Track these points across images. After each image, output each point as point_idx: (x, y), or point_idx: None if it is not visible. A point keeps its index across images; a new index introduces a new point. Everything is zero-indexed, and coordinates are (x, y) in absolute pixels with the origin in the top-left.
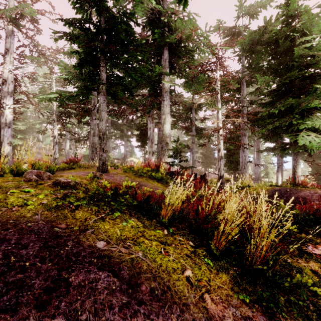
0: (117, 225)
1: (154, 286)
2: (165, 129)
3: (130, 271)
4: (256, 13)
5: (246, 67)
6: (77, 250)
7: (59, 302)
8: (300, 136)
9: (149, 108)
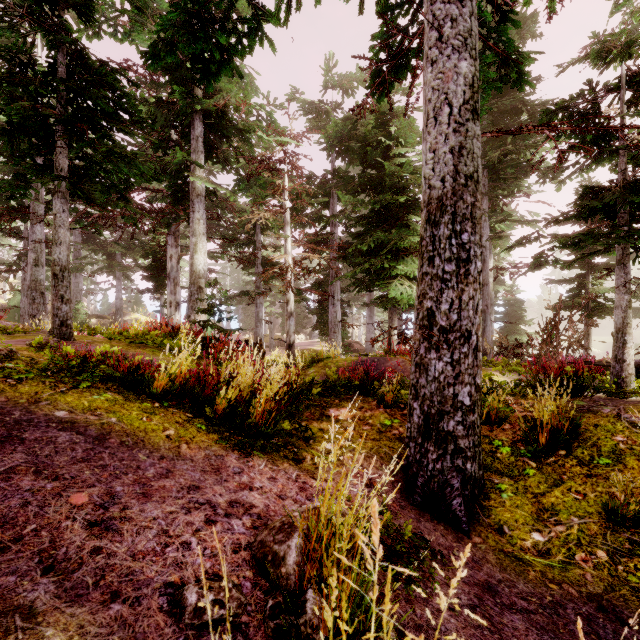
0: (85, 397)
1: (126, 440)
2: (197, 263)
3: (99, 431)
4: (352, 89)
5: (331, 173)
6: (29, 417)
7: (15, 447)
8: (393, 285)
9: (169, 217)
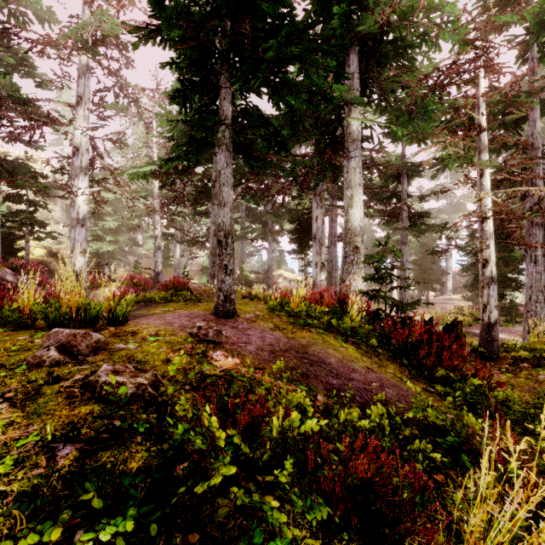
0: None
1: None
2: (353, 219)
3: None
4: None
5: None
6: None
7: None
8: None
9: (316, 178)
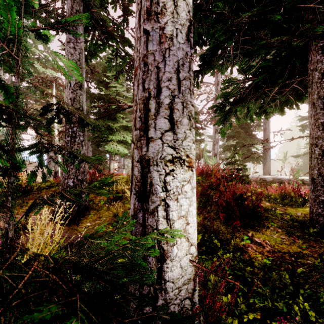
0: None
1: None
2: None
3: None
4: None
5: None
6: None
7: None
8: (109, 144)
9: None
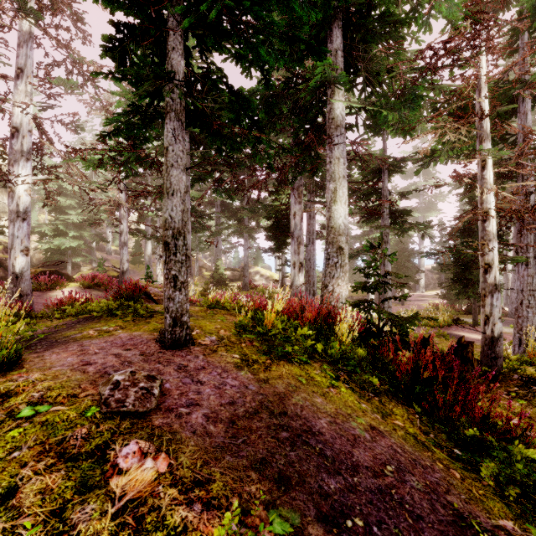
0: None
1: None
2: (336, 215)
3: None
4: None
5: None
6: None
7: None
8: None
9: (294, 171)
